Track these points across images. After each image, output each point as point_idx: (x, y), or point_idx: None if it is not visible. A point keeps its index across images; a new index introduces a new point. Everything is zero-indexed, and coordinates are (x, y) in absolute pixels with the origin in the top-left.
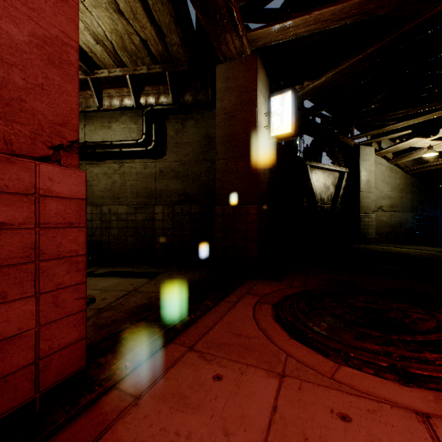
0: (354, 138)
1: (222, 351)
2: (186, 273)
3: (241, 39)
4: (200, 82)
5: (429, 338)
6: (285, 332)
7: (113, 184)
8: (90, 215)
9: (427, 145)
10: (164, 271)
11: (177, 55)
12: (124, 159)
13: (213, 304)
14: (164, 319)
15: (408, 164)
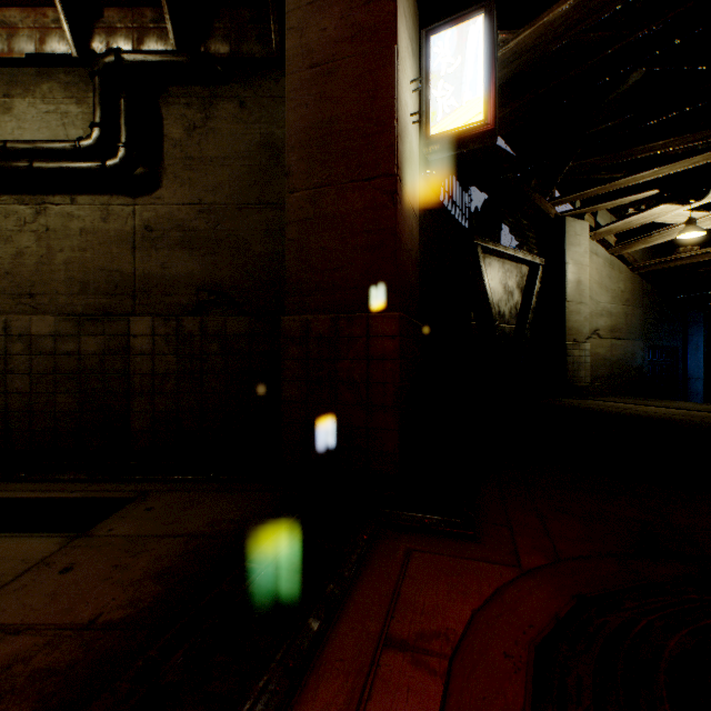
0: (557, 202)
1: None
2: (202, 499)
3: None
4: (250, 7)
5: None
6: None
7: (18, 257)
8: None
9: (680, 219)
10: (138, 496)
11: None
12: (49, 193)
13: None
14: None
15: (637, 257)
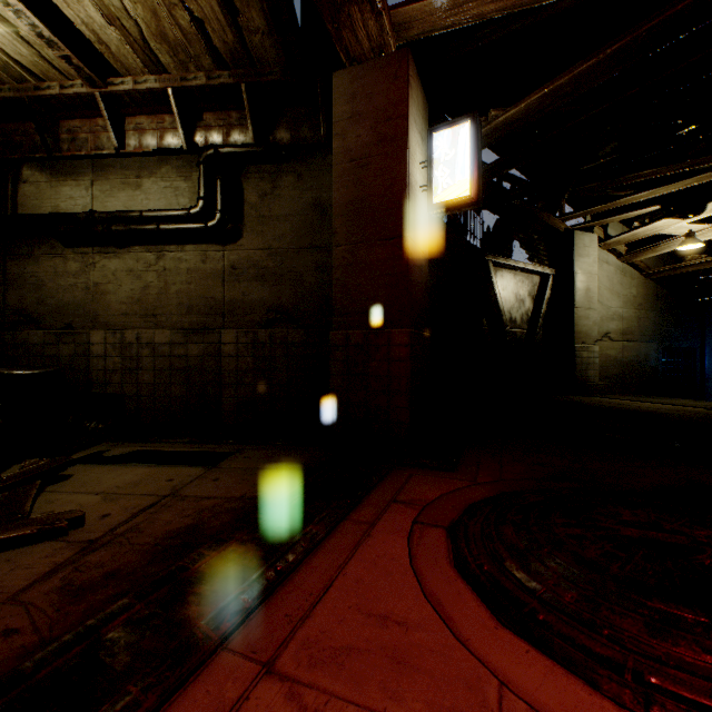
0: (566, 218)
1: (344, 674)
2: (278, 453)
3: (379, 17)
4: (305, 106)
5: None
6: (484, 606)
7: (145, 289)
8: (101, 347)
9: (684, 231)
10: (236, 451)
11: (262, 54)
12: (166, 244)
13: (325, 530)
14: (216, 577)
15: (650, 264)
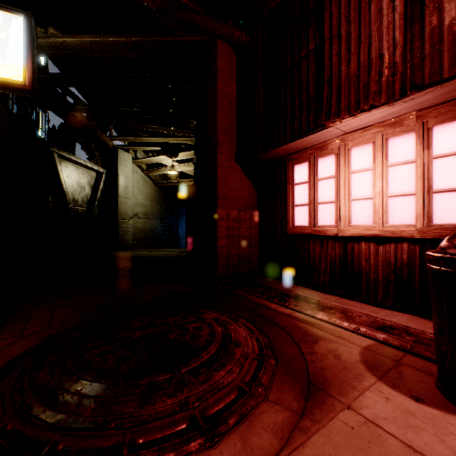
0: (113, 139)
1: None
2: None
3: None
4: None
5: (212, 352)
6: None
7: None
8: None
9: (171, 164)
10: None
11: None
12: None
13: None
14: None
15: (157, 178)
